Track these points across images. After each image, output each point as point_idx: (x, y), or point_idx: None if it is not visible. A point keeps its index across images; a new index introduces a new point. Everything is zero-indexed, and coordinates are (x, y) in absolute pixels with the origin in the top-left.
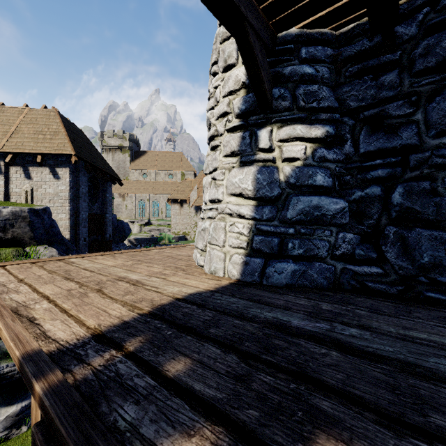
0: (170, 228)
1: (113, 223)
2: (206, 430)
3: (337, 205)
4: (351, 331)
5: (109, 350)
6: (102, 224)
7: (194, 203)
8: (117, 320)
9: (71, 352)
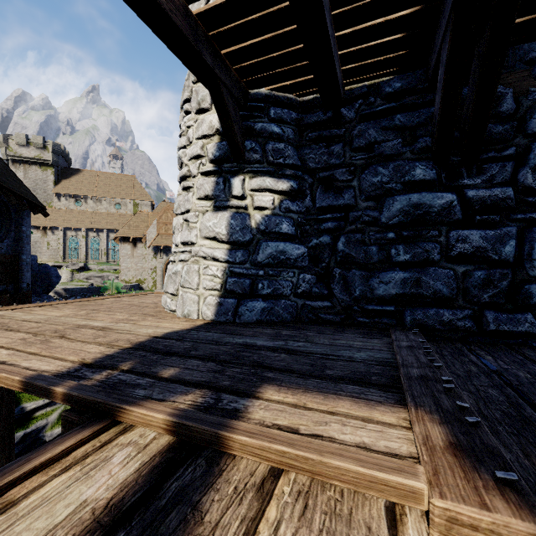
0: (118, 274)
1: (32, 267)
2: (197, 392)
3: (299, 250)
4: (299, 344)
5: (104, 371)
6: (16, 269)
7: (153, 242)
8: (100, 355)
9: (68, 375)
